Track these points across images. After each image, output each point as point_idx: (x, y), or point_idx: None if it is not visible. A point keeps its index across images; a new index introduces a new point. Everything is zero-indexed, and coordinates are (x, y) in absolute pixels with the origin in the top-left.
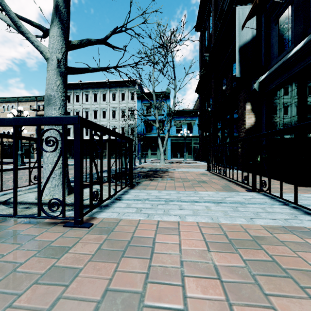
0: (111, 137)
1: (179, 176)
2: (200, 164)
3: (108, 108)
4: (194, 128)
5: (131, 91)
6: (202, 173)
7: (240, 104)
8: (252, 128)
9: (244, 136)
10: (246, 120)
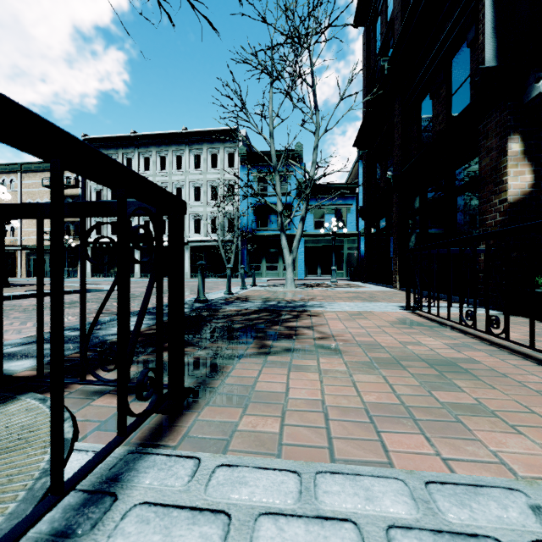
0: (191, 237)
1: (343, 329)
2: (372, 291)
3: (186, 182)
4: (349, 218)
5: (230, 150)
6: (400, 317)
7: (485, 144)
8: (525, 200)
9: (501, 223)
10: (508, 180)
